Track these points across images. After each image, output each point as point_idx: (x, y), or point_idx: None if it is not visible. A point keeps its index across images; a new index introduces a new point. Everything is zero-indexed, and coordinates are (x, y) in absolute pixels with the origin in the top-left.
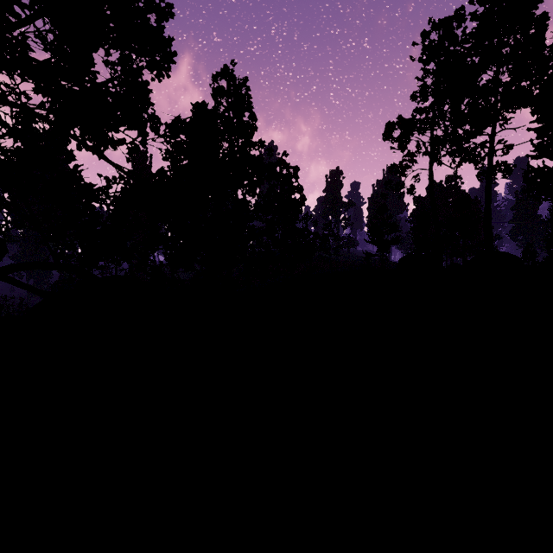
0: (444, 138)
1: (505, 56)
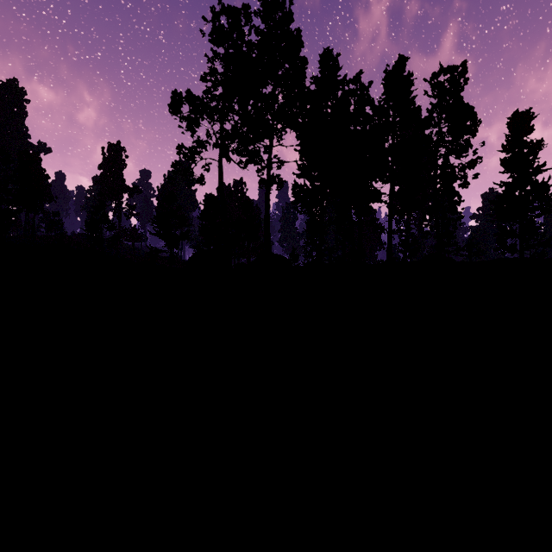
0: (233, 132)
1: (280, 77)
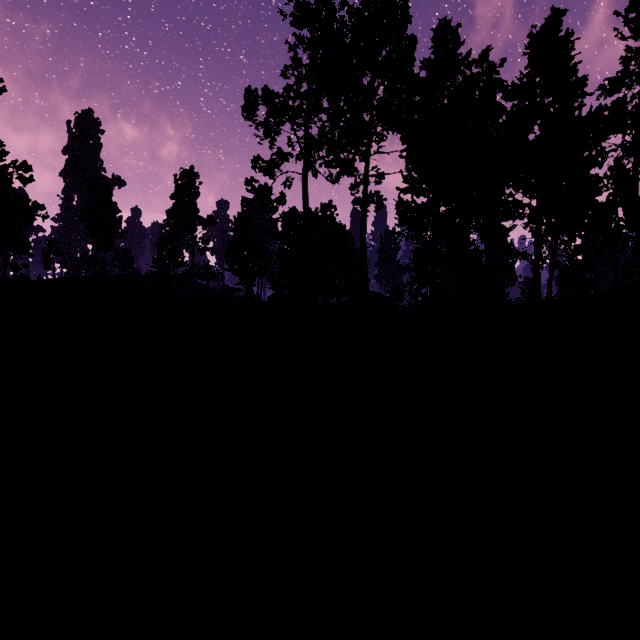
0: (321, 136)
1: (381, 61)
